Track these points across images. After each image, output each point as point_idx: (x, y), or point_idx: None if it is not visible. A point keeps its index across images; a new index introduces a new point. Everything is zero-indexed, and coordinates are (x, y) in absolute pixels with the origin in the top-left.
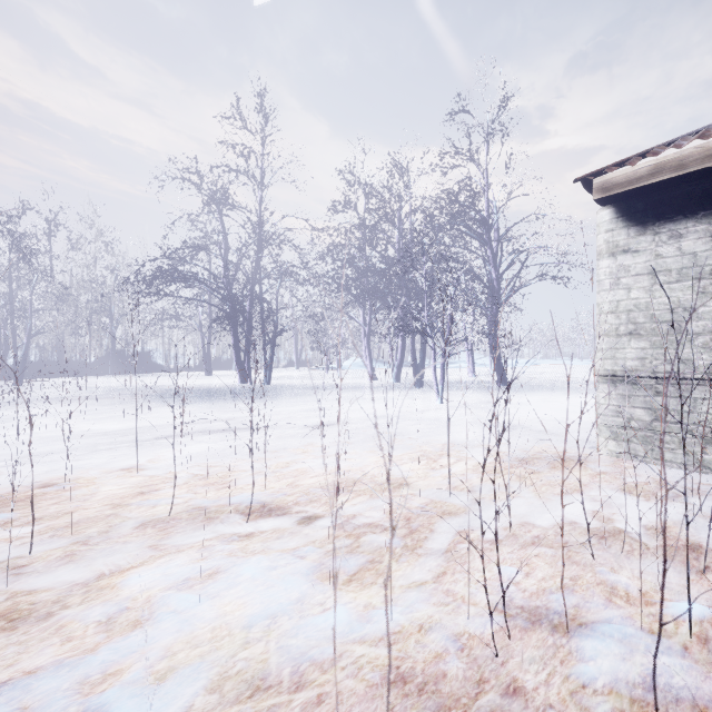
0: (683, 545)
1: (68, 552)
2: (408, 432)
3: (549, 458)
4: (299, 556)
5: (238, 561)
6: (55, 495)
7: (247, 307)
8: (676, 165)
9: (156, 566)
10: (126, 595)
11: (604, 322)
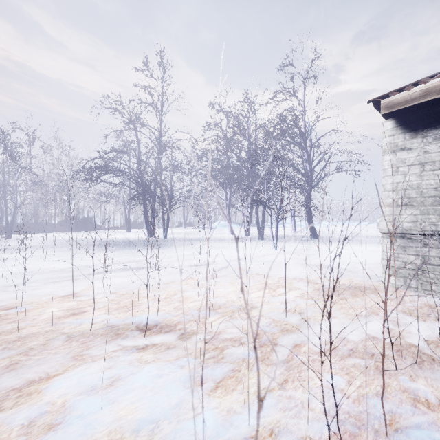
0: None
1: (12, 361)
2: (255, 269)
3: (350, 289)
4: (179, 366)
5: (134, 370)
6: (14, 315)
7: (152, 189)
8: None
9: (74, 374)
10: (47, 400)
11: (388, 197)
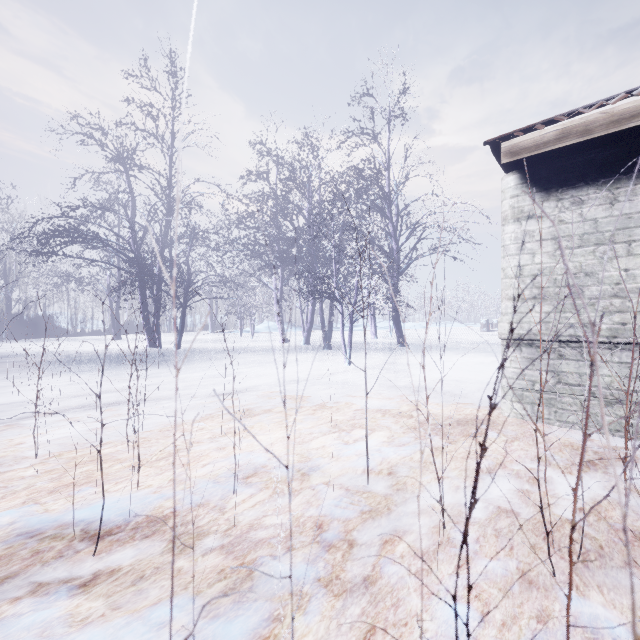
0: (634, 538)
1: None
2: (318, 398)
3: (460, 424)
4: (157, 625)
5: None
6: None
7: (156, 270)
8: (582, 130)
9: None
10: None
11: (510, 286)
